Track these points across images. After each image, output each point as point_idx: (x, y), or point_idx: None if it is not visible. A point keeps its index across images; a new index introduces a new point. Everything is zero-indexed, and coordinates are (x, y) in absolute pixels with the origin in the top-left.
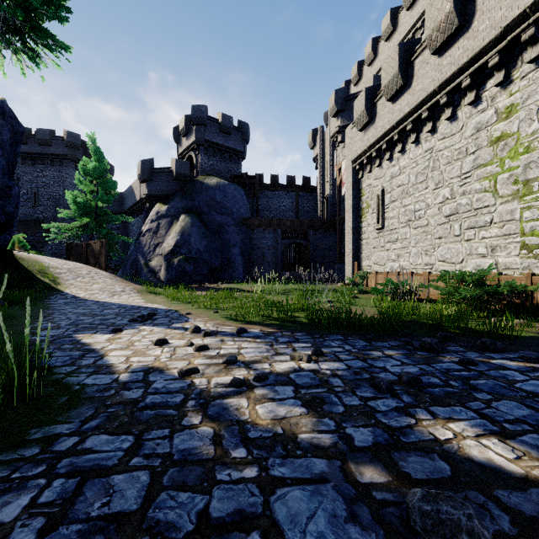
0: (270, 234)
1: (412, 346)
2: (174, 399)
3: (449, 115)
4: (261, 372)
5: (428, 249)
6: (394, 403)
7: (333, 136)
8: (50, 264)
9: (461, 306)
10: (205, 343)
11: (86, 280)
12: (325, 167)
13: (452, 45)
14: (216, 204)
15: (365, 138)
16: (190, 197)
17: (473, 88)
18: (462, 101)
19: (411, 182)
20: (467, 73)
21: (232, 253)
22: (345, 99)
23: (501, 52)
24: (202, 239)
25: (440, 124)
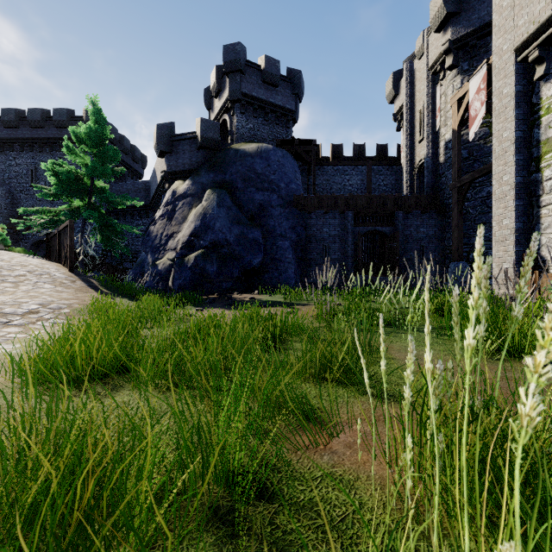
0: (336, 219)
1: None
2: None
3: None
4: None
5: None
6: None
7: (433, 65)
8: None
9: None
10: None
11: None
12: (415, 121)
13: None
14: (256, 176)
15: None
16: (220, 169)
17: None
18: None
19: None
20: None
21: (277, 246)
22: None
23: None
24: (233, 225)
25: None
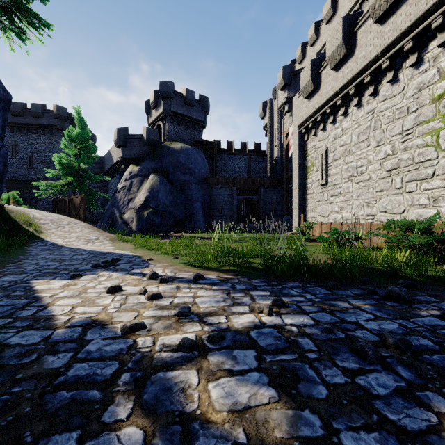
0: (227, 191)
1: (377, 295)
2: (105, 370)
3: (391, 78)
4: (217, 328)
5: (369, 201)
6: (392, 381)
7: (280, 107)
8: (35, 216)
9: (410, 253)
10: (160, 290)
11: (65, 230)
12: (274, 133)
13: (395, 12)
14: (181, 165)
15: (311, 105)
16: (158, 159)
17: (415, 50)
18: (404, 64)
19: (353, 141)
20: (410, 37)
21: (194, 207)
22: (291, 74)
23: (444, 13)
24: (168, 195)
25: (382, 87)
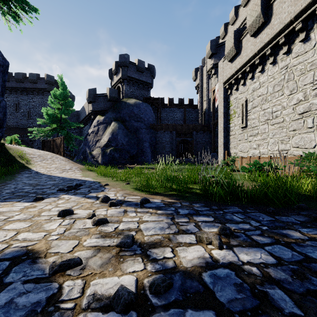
0: (168, 134)
1: None
2: None
3: (303, 37)
4: (161, 267)
5: (283, 139)
6: None
7: (208, 71)
8: (27, 152)
9: None
10: (108, 214)
11: (48, 162)
12: (203, 91)
13: None
14: (134, 115)
15: (233, 66)
16: (118, 111)
17: None
18: (315, 25)
19: (269, 92)
20: None
21: (144, 146)
22: (217, 46)
23: None
24: (125, 137)
25: (295, 46)
